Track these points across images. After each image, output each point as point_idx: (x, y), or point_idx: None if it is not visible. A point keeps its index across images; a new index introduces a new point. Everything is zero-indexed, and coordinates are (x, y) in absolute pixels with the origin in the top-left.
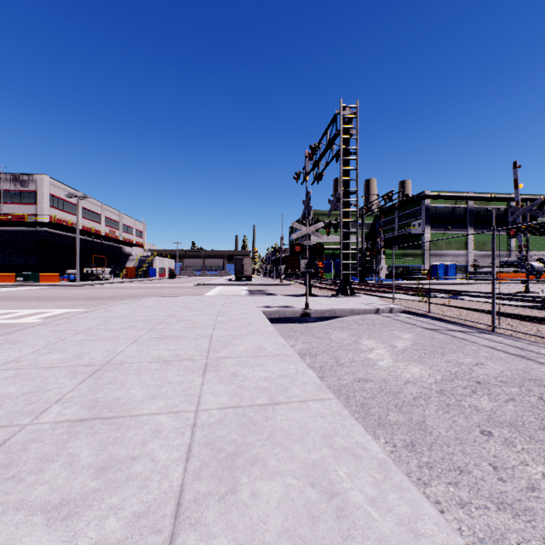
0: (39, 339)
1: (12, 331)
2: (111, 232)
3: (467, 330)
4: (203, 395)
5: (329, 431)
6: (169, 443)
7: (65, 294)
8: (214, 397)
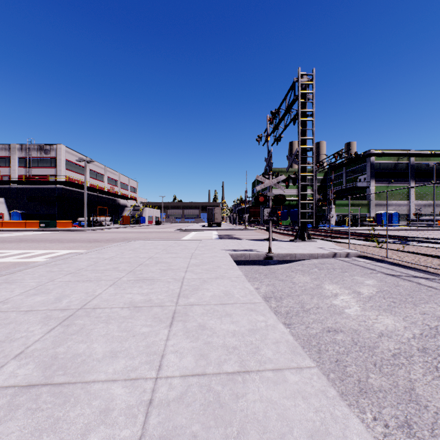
0: (34, 279)
1: (15, 271)
2: (112, 189)
3: (431, 277)
4: (166, 354)
5: (316, 426)
6: (115, 434)
7: (73, 237)
8: (177, 358)
